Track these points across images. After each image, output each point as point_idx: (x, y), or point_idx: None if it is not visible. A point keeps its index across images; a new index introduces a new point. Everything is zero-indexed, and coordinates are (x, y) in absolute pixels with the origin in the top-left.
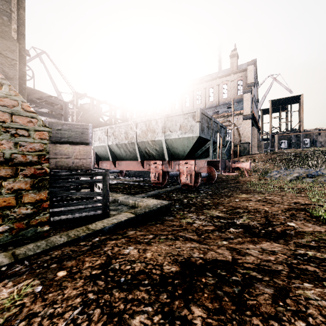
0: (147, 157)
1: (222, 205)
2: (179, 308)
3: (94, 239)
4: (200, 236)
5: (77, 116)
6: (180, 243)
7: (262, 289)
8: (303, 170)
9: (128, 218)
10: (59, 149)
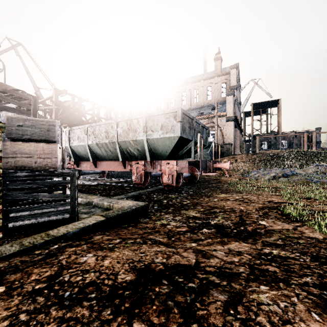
0: (129, 157)
1: (200, 205)
2: (119, 326)
3: (53, 246)
4: (171, 238)
5: (56, 113)
6: (146, 247)
7: (216, 295)
8: (280, 170)
9: (97, 221)
10: (18, 147)
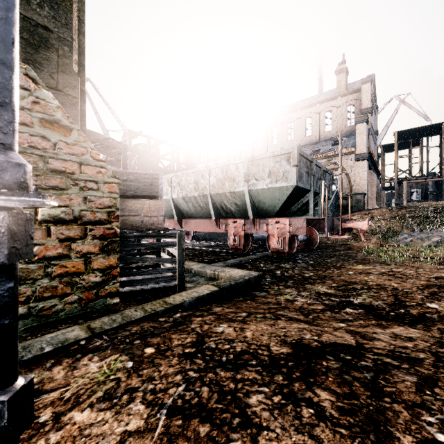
0: (224, 214)
1: (330, 278)
2: (300, 390)
3: (175, 315)
4: (308, 316)
5: (130, 161)
6: (283, 323)
7: (401, 376)
8: None
9: (210, 291)
10: (126, 205)
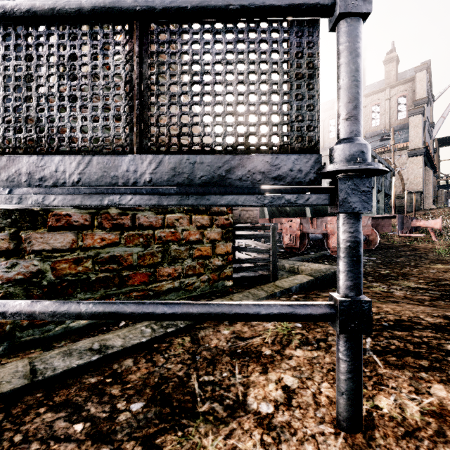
0: (277, 214)
1: (412, 275)
2: None
3: (292, 296)
4: (422, 303)
5: None
6: (408, 305)
7: None
8: None
9: (308, 280)
10: None
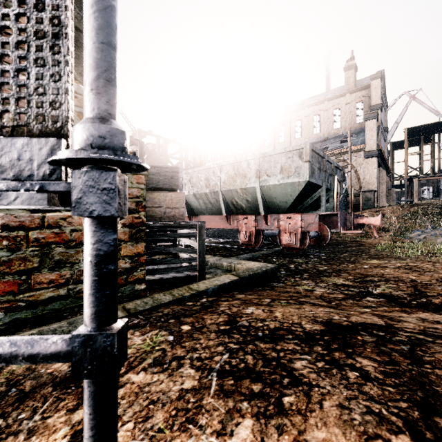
0: (235, 211)
1: (345, 272)
2: (341, 358)
3: (201, 300)
4: (330, 302)
5: None
6: (309, 307)
7: (438, 348)
8: None
9: (231, 280)
10: (149, 196)
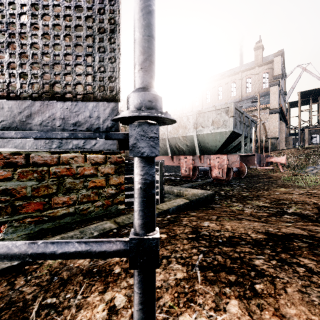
0: (177, 152)
1: (263, 197)
2: (287, 258)
3: (167, 216)
4: (260, 219)
5: None
6: (247, 222)
7: None
8: None
9: (184, 202)
10: None
